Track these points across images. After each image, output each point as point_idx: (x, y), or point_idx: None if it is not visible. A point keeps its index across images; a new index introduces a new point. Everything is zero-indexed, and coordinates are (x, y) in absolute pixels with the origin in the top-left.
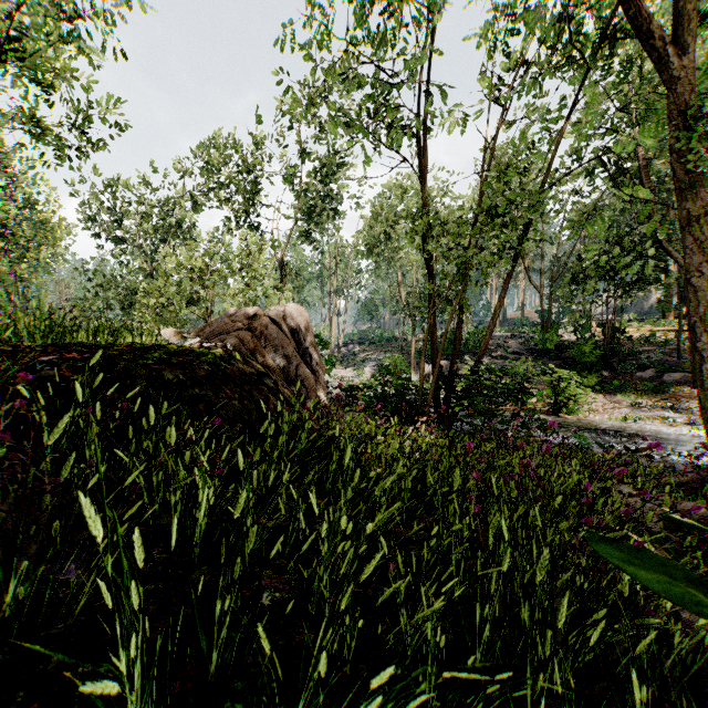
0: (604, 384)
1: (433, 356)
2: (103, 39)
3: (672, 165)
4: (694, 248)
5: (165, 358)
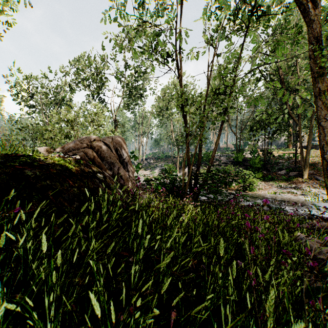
0: (264, 177)
1: (188, 164)
2: None
3: (311, 64)
4: (323, 107)
5: (29, 162)
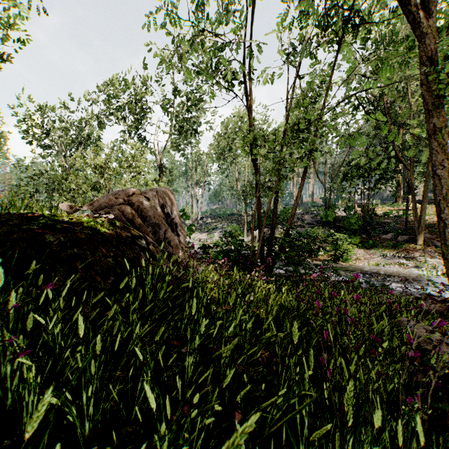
0: (364, 242)
1: (259, 225)
2: (29, 1)
3: (424, 93)
4: (439, 149)
5: (50, 224)
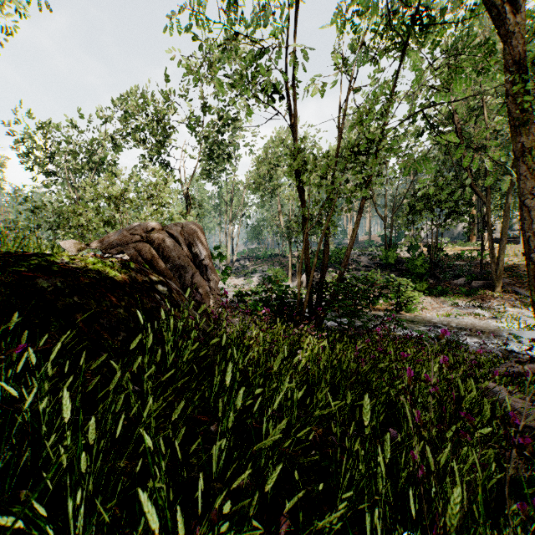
0: (431, 289)
1: (307, 268)
2: None
3: (509, 105)
4: (528, 174)
5: (45, 266)
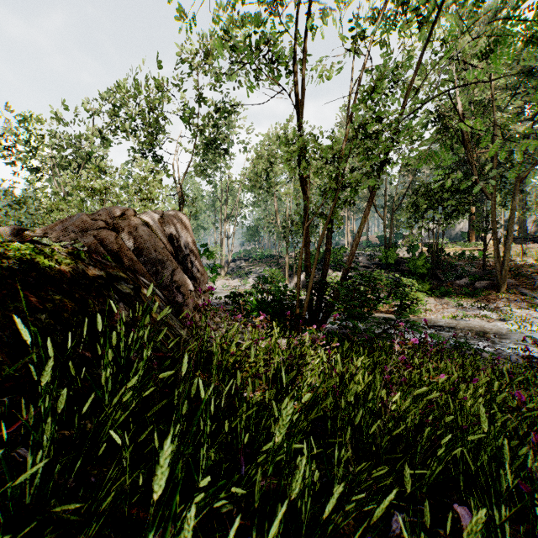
0: (434, 290)
1: (307, 266)
2: None
3: None
4: None
5: None
